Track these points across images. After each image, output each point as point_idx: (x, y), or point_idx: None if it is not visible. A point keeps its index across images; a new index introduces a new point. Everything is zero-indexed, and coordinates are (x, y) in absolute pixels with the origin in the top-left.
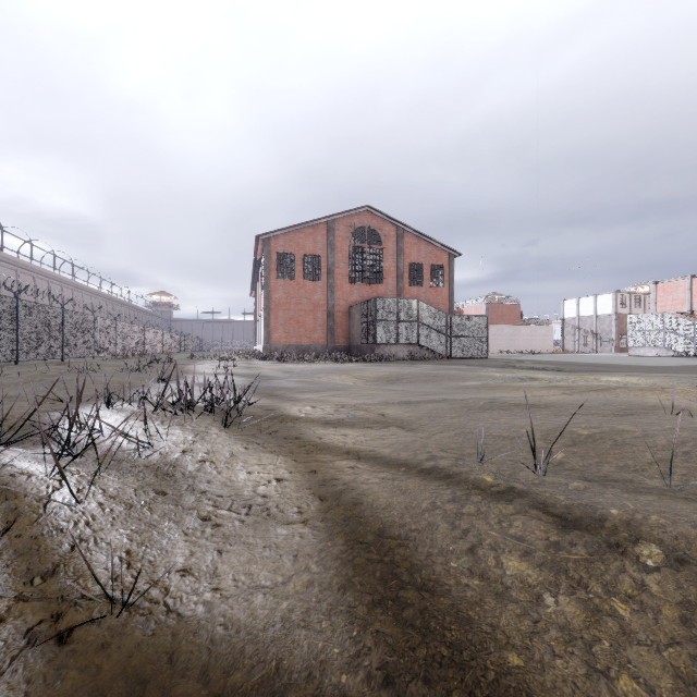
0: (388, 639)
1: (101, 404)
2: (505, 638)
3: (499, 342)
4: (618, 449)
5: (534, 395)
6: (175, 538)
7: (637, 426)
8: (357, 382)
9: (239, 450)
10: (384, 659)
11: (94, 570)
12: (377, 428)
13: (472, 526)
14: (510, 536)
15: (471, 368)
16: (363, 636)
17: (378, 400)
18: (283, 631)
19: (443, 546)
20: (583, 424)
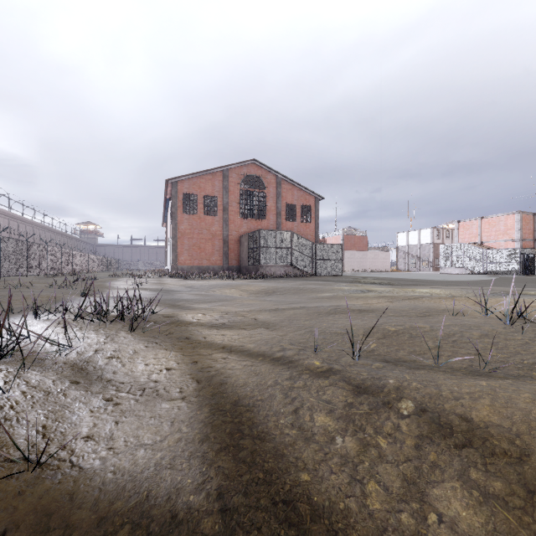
0: (225, 471)
1: (31, 315)
2: (304, 465)
3: (352, 263)
4: (411, 340)
5: (367, 303)
6: (83, 415)
7: (428, 324)
8: (243, 295)
9: (140, 348)
10: (221, 483)
11: (15, 440)
12: (249, 329)
13: (298, 395)
14: (322, 400)
15: (328, 283)
16: (209, 470)
17: (254, 308)
18: (155, 471)
19: (277, 409)
20: (393, 323)
